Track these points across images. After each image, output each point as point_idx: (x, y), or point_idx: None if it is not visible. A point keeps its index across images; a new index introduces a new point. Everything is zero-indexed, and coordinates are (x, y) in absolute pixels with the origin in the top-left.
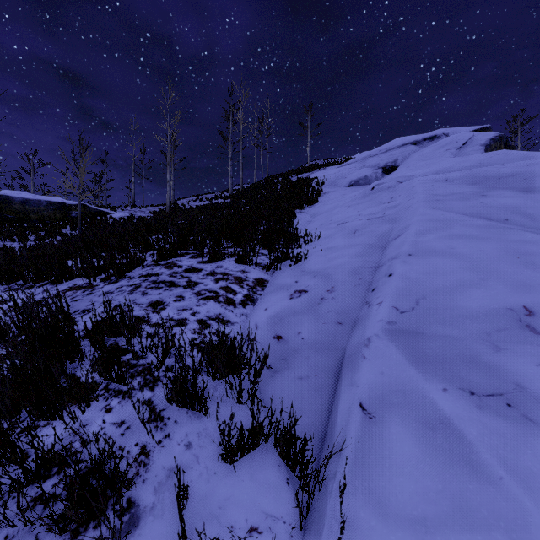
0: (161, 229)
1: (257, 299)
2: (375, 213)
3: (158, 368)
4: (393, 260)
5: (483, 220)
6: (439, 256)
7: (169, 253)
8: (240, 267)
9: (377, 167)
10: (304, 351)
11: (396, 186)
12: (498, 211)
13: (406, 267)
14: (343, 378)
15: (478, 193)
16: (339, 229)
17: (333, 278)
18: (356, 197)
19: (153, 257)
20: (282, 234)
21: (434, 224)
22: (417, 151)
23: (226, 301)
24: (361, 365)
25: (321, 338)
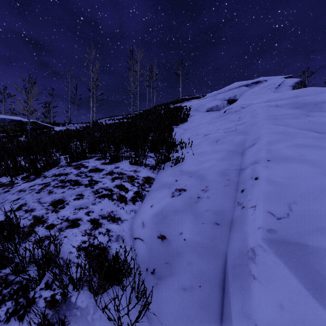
0: (80, 138)
1: (145, 195)
2: (229, 127)
3: (34, 287)
4: (255, 164)
5: (317, 133)
6: (293, 162)
7: (79, 156)
8: (133, 168)
9: (224, 100)
10: (186, 254)
11: (240, 110)
12: (323, 126)
13: (268, 171)
14: (232, 299)
15: (304, 114)
16: (205, 138)
17: (206, 179)
18: (214, 117)
19: (67, 160)
20: (164, 142)
21: (280, 136)
22: (248, 90)
23: (119, 198)
24: (252, 288)
25: (201, 240)
